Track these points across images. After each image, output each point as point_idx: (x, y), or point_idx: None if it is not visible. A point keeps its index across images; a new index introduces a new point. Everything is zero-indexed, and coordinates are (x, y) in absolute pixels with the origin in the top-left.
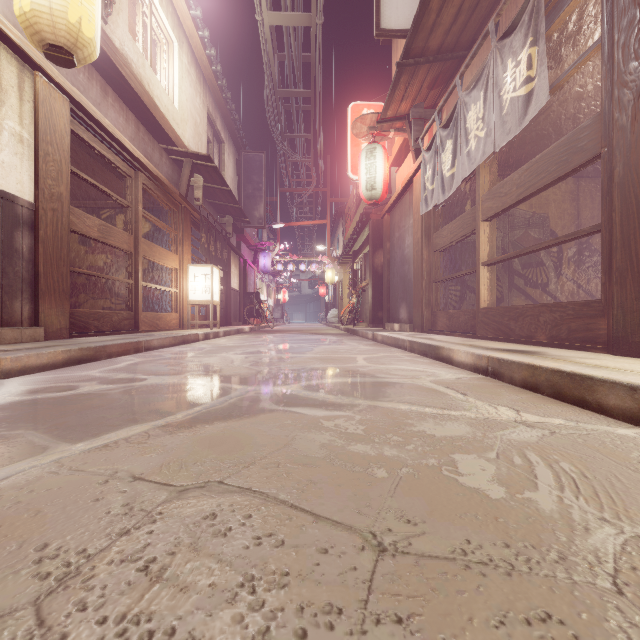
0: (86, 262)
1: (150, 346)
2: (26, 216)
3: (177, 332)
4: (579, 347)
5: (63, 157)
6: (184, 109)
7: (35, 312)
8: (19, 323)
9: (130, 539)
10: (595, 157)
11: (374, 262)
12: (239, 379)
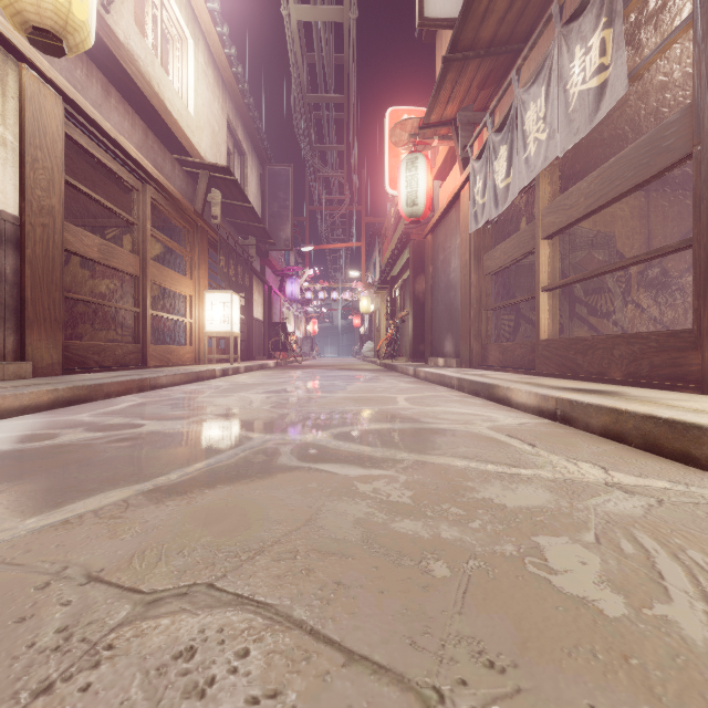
0: (89, 288)
1: (157, 384)
2: (10, 232)
3: (191, 368)
4: (665, 386)
5: (55, 164)
6: (200, 115)
7: (21, 344)
8: (1, 357)
9: (48, 704)
10: (684, 158)
11: (415, 289)
12: (256, 425)
